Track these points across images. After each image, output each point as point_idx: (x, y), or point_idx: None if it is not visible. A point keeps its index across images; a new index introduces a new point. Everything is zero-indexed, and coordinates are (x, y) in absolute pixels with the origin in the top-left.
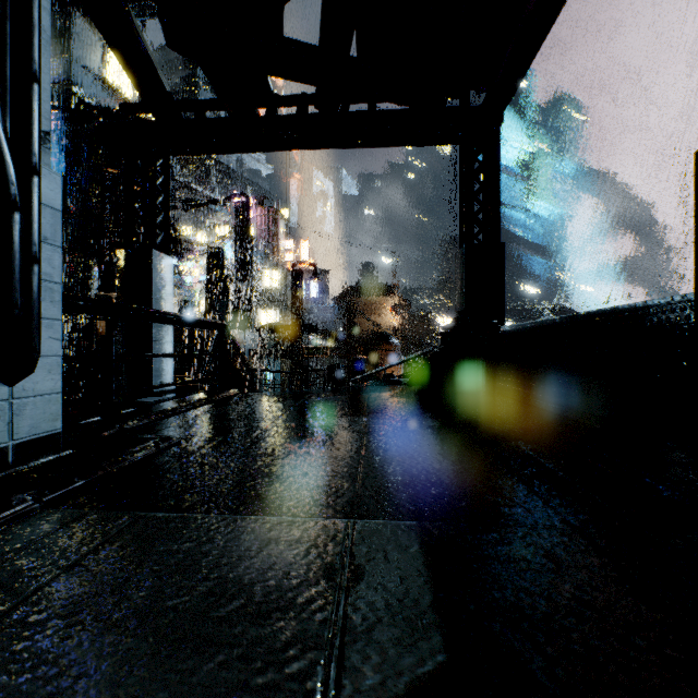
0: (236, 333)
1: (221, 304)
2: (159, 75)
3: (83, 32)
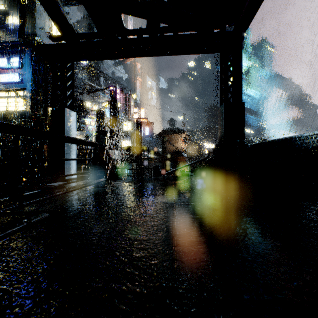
0: (110, 151)
1: (103, 137)
2: (64, 14)
3: (40, 12)
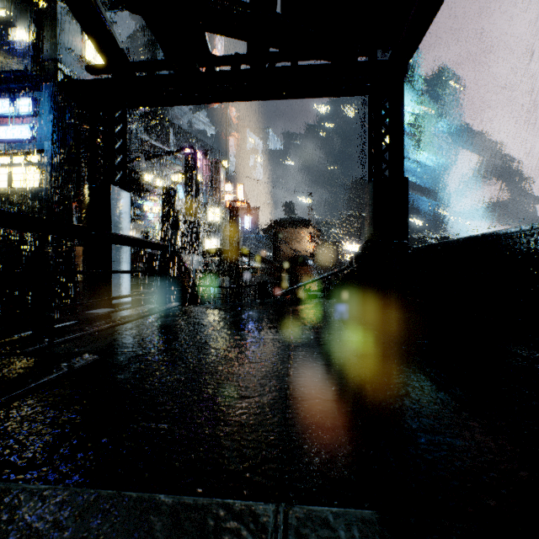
0: (185, 256)
1: (173, 233)
2: (112, 33)
3: (67, 21)
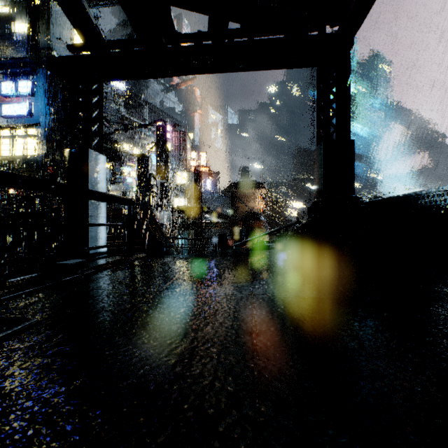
0: (157, 212)
1: (146, 193)
2: (86, 8)
3: (58, 16)
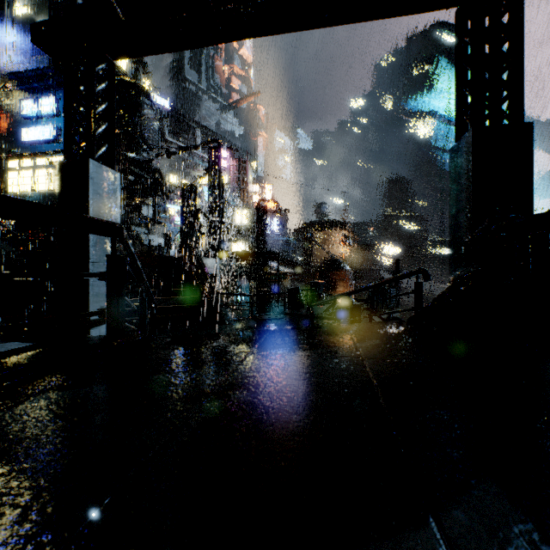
0: (208, 260)
1: (193, 234)
2: None
3: None
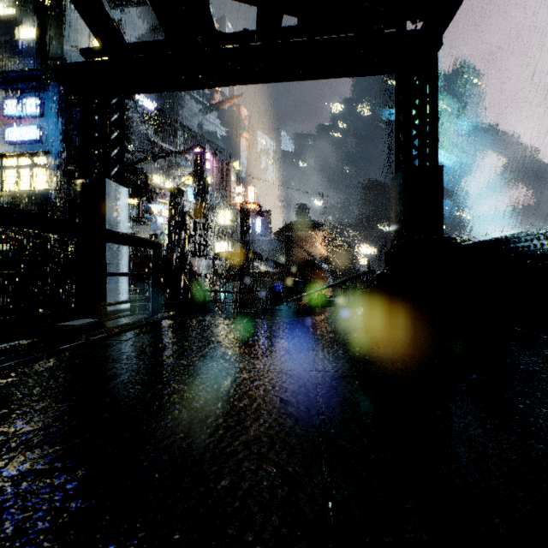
0: (194, 260)
1: (181, 236)
2: None
3: (73, 19)
